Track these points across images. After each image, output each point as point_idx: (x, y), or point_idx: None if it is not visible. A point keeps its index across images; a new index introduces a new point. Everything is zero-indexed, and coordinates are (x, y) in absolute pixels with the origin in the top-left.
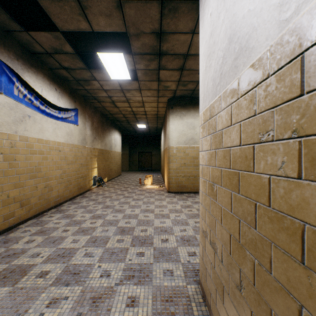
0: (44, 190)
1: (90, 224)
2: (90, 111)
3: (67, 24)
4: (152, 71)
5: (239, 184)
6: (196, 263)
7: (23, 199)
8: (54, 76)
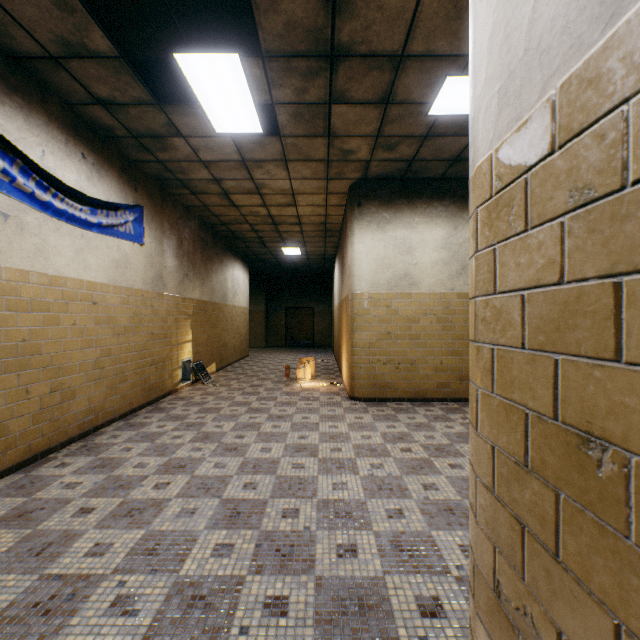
0: (50, 399)
1: (152, 491)
2: (175, 214)
3: None
4: (314, 109)
5: None
6: None
7: None
8: (77, 123)
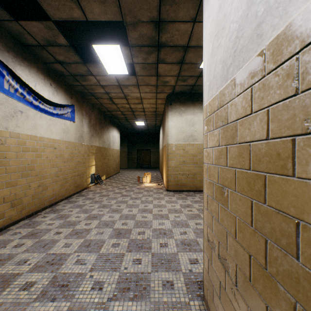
0: (38, 189)
1: (84, 226)
2: (87, 108)
3: (59, 12)
4: (151, 65)
5: (265, 192)
6: (199, 273)
7: (15, 199)
8: (48, 70)
